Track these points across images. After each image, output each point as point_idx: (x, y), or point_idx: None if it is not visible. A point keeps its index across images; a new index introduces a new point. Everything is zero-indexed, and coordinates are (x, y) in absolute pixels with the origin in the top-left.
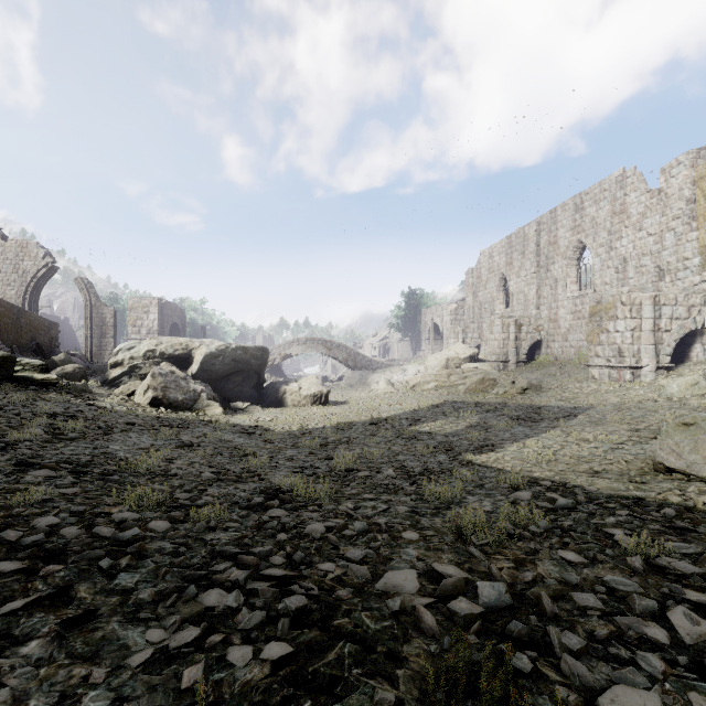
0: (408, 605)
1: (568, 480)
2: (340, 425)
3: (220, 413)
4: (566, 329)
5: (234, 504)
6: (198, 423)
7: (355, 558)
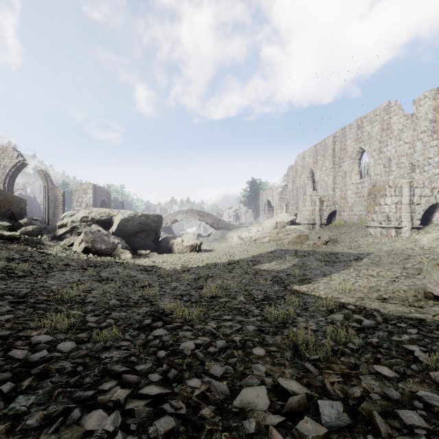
0: (261, 423)
1: (366, 304)
2: (208, 265)
3: (130, 257)
4: (352, 203)
5: (129, 325)
6: (114, 264)
7: (217, 374)
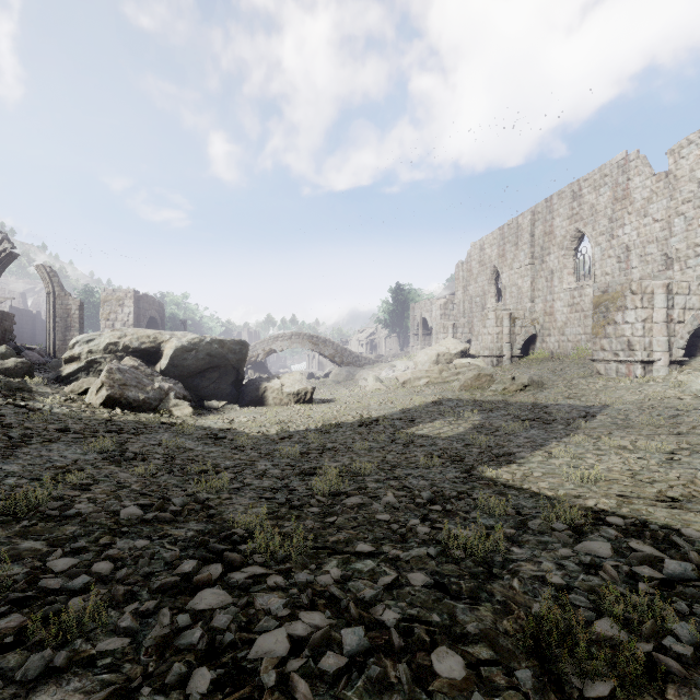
0: None
1: (643, 514)
2: (325, 427)
3: (189, 413)
4: (563, 322)
5: (144, 577)
6: (158, 426)
7: None
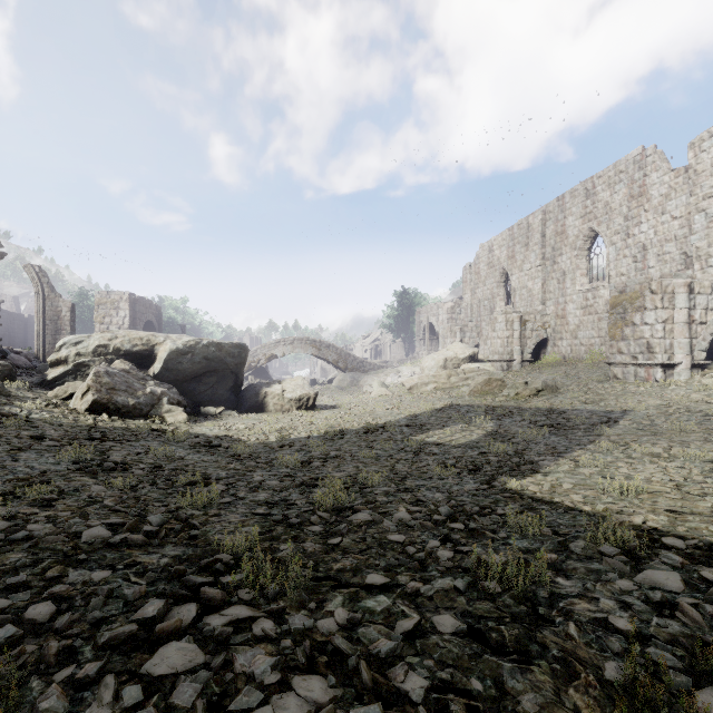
0: None
1: (704, 534)
2: (328, 434)
3: (183, 420)
4: (575, 325)
5: (93, 625)
6: (147, 433)
7: None
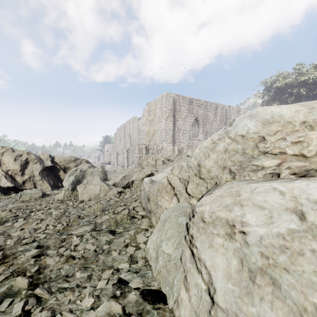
0: None
1: None
2: None
3: None
4: None
5: None
6: None
7: None
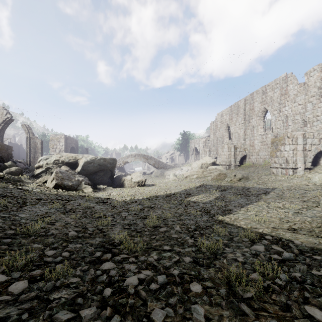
0: None
1: (281, 235)
2: (151, 197)
3: (91, 191)
4: (258, 150)
5: (82, 258)
6: (78, 197)
7: (158, 320)
